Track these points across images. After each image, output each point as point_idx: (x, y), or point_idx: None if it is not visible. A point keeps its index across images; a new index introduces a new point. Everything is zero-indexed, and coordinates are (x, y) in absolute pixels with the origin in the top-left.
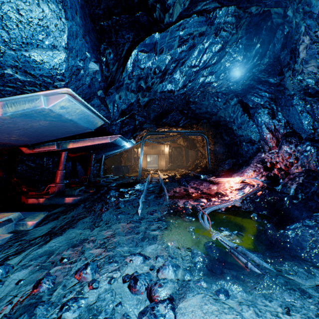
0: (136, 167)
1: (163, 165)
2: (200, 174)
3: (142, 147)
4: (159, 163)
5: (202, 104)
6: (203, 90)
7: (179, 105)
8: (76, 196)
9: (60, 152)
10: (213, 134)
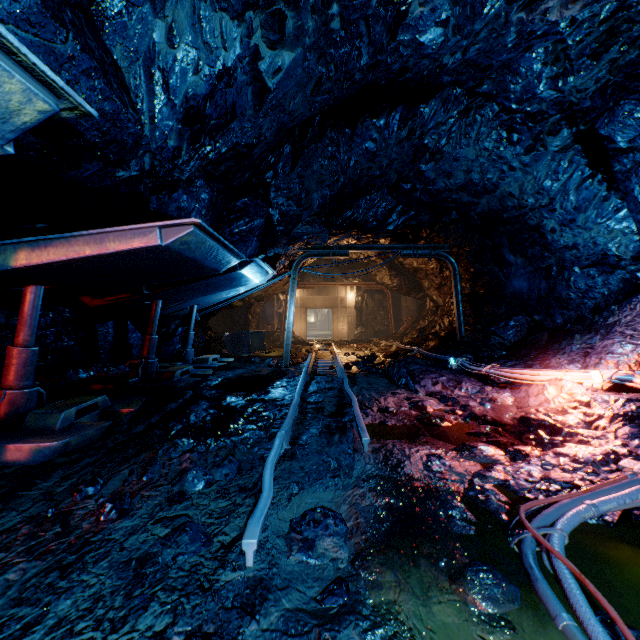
0: (283, 335)
1: (344, 332)
2: (443, 355)
3: (293, 286)
4: (335, 327)
5: (456, 159)
6: (520, 24)
7: (392, 163)
8: (53, 434)
9: (22, 289)
10: (474, 252)
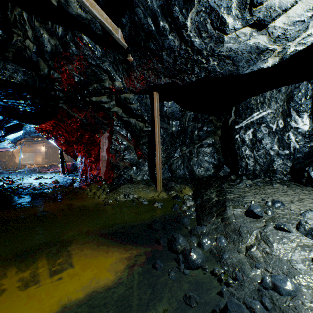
0: (11, 162)
1: (40, 161)
2: None
3: (21, 148)
4: (36, 159)
5: None
6: None
7: None
8: None
9: None
10: None
